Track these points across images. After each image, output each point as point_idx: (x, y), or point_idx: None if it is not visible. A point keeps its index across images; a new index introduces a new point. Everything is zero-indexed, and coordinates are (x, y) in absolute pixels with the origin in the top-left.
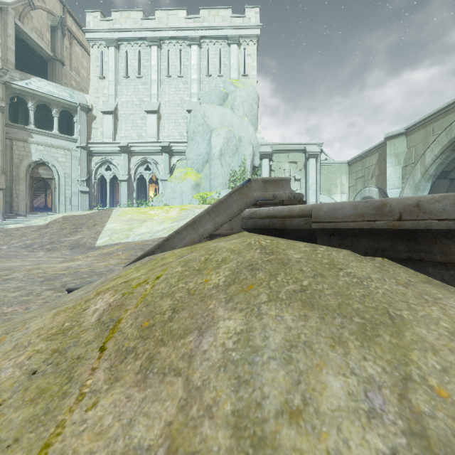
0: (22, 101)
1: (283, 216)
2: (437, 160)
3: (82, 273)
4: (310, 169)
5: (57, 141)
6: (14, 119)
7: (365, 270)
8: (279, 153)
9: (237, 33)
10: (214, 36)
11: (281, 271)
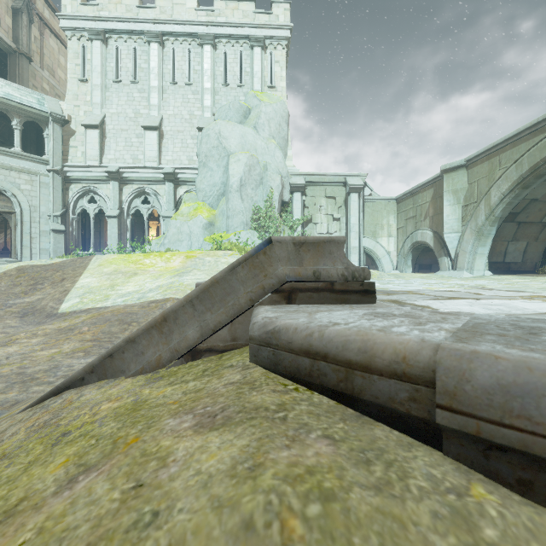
0: None
1: (346, 361)
2: (505, 199)
3: None
4: (351, 206)
5: (20, 162)
6: None
7: None
8: (313, 185)
9: (261, 34)
10: (233, 35)
11: None
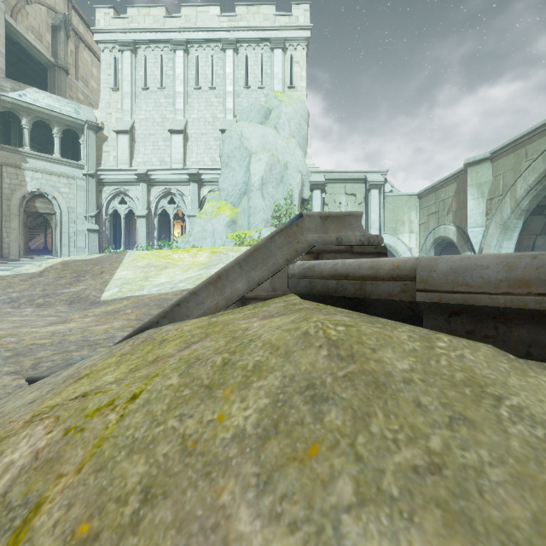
0: (15, 117)
1: (361, 276)
2: (532, 191)
3: (70, 343)
4: (372, 203)
5: (59, 167)
6: (6, 139)
7: (544, 398)
8: (333, 183)
9: (282, 35)
10: (254, 39)
11: (376, 408)
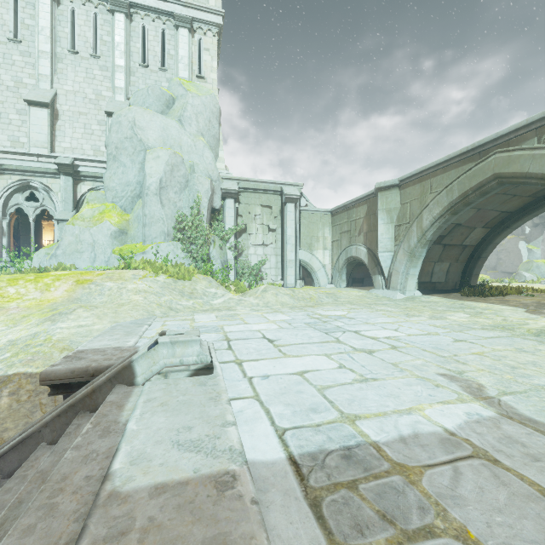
0: None
1: None
2: (436, 223)
3: None
4: (288, 217)
5: None
6: None
7: None
8: (248, 192)
9: (188, 14)
10: (153, 8)
11: None
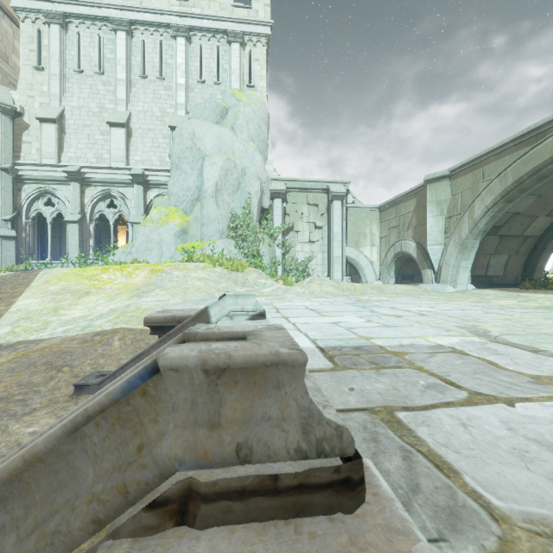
0: None
1: None
2: (489, 212)
3: None
4: (334, 214)
5: None
6: None
7: None
8: (295, 191)
9: (240, 29)
10: (209, 29)
11: None
